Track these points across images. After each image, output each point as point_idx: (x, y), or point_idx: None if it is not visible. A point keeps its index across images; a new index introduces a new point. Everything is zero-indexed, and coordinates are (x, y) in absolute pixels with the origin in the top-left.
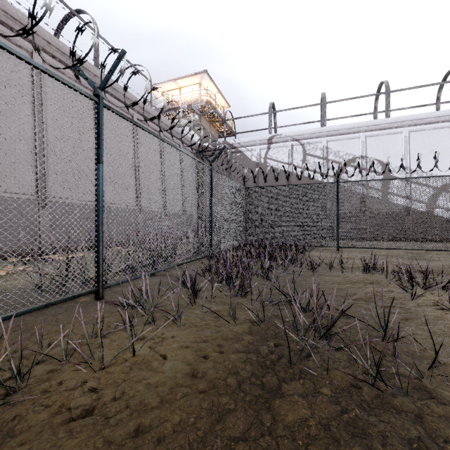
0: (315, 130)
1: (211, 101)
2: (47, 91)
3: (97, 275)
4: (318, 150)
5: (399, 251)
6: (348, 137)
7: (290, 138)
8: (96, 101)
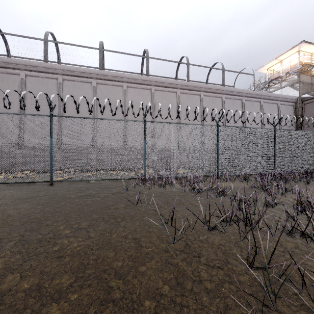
0: None
1: None
2: (204, 106)
3: (217, 172)
4: None
5: None
6: None
7: None
8: (217, 126)
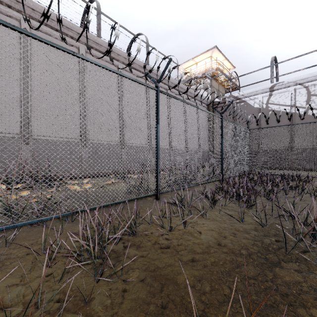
0: None
1: (220, 67)
2: (124, 85)
3: (156, 186)
4: None
5: None
6: None
7: (293, 83)
8: (156, 90)
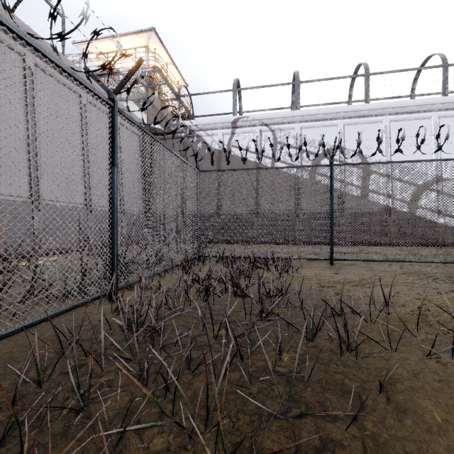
0: (287, 113)
1: (164, 75)
2: None
3: None
4: (291, 137)
5: (409, 263)
6: (324, 124)
7: (259, 121)
8: None
